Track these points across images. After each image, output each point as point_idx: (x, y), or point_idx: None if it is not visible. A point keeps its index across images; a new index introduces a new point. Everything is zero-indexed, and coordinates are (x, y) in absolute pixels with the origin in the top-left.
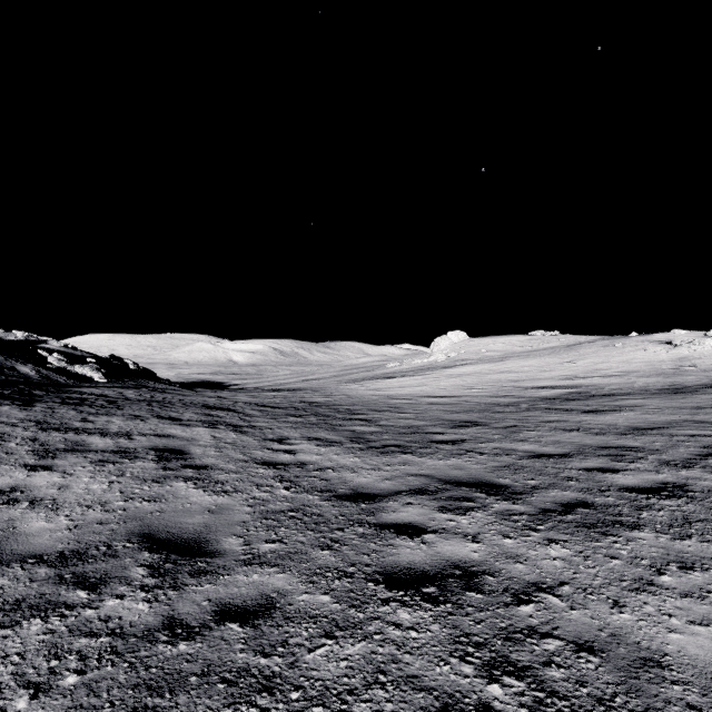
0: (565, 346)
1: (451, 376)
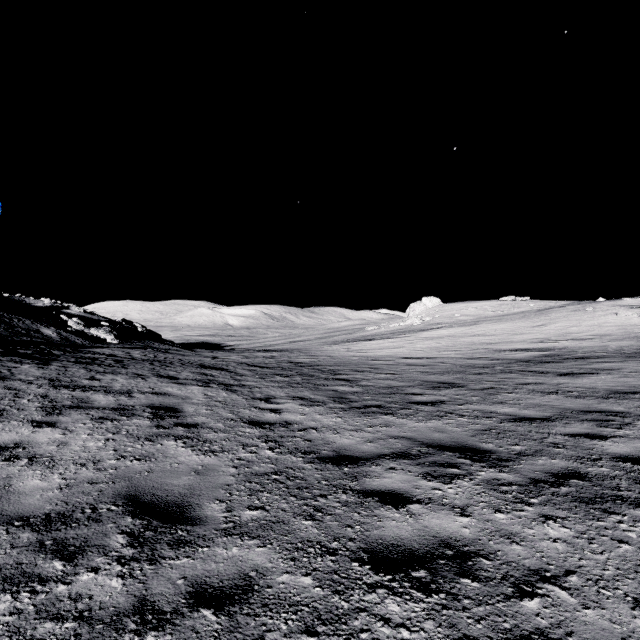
0: (536, 311)
1: (426, 339)
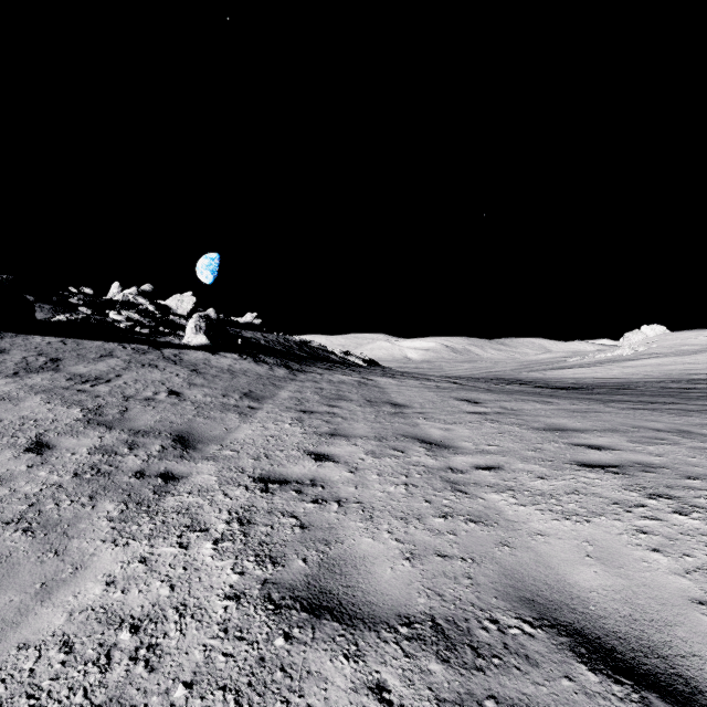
0: None
1: (627, 367)
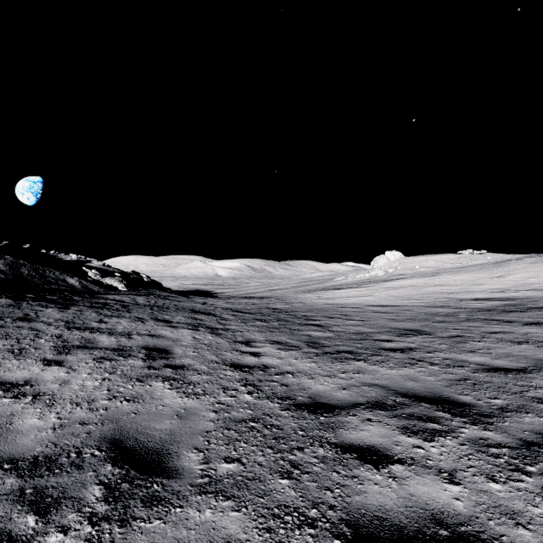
0: (493, 263)
1: (390, 288)
